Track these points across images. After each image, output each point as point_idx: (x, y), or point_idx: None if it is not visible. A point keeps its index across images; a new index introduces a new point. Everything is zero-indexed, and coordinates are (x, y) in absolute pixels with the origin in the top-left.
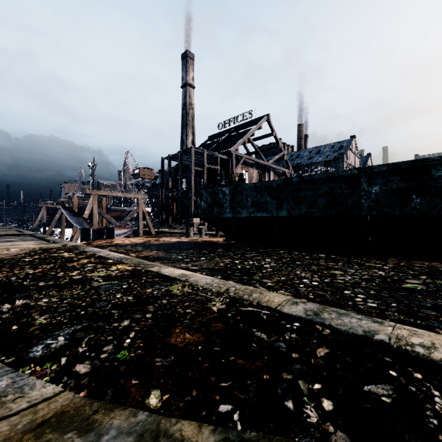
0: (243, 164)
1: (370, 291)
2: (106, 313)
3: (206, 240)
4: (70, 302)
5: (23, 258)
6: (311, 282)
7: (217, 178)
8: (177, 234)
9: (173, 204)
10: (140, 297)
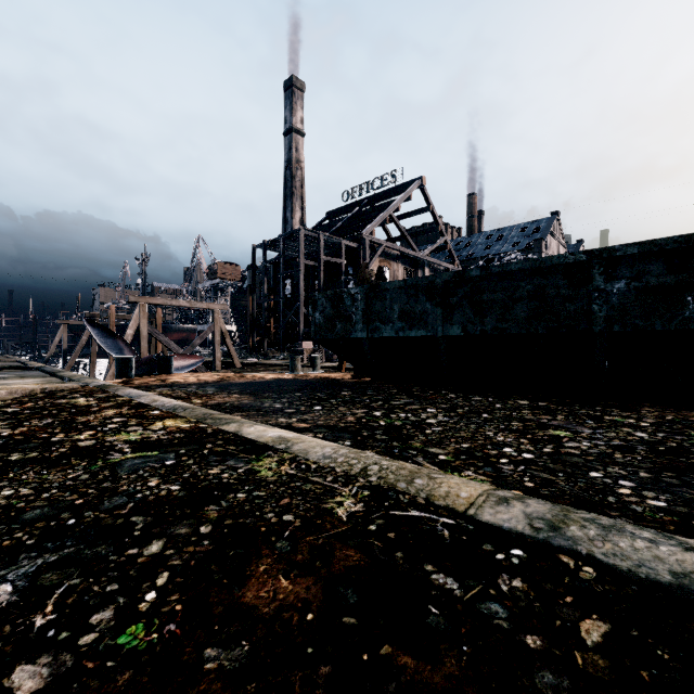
0: (382, 255)
1: (638, 471)
2: (119, 524)
3: (324, 377)
4: (54, 498)
5: (6, 407)
6: (519, 452)
7: (340, 278)
8: (276, 367)
9: (271, 319)
10: (194, 485)
